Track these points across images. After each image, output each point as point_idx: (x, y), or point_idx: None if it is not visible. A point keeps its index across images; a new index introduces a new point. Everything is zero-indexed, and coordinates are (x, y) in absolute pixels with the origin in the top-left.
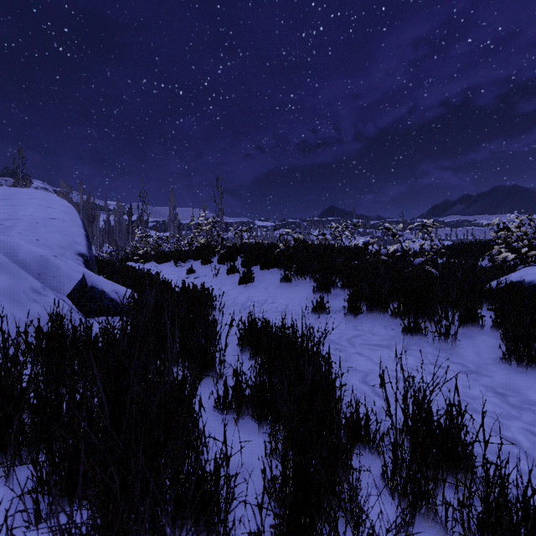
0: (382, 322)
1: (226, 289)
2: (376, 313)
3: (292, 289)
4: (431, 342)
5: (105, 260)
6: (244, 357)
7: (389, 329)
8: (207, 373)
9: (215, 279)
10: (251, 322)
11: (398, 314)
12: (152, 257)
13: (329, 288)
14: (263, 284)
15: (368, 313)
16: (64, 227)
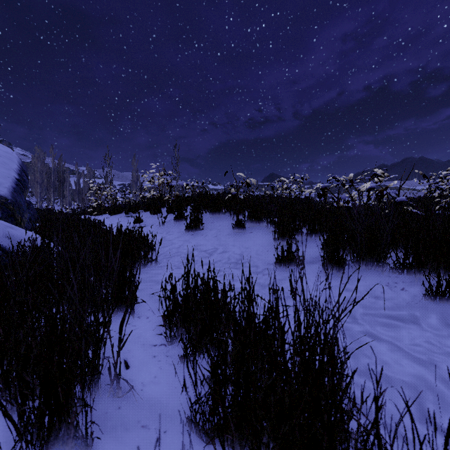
0: (380, 277)
1: (171, 237)
2: (368, 265)
3: (247, 236)
4: None
5: (55, 211)
6: (171, 349)
7: (398, 289)
8: (58, 424)
9: (162, 227)
10: (187, 283)
11: (404, 266)
12: (106, 210)
13: (293, 234)
14: (213, 231)
15: (357, 265)
16: None
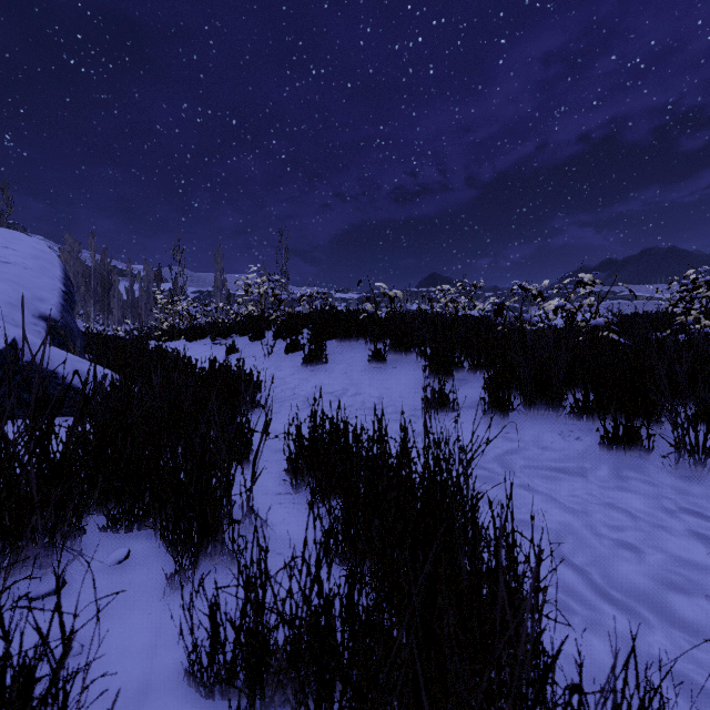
0: (554, 425)
1: (282, 374)
2: (541, 410)
3: (388, 373)
4: (663, 463)
5: (108, 336)
6: (298, 497)
7: (572, 438)
8: (204, 544)
9: (268, 360)
10: (314, 427)
11: (583, 411)
12: (181, 333)
13: (450, 369)
14: (341, 366)
15: (527, 410)
16: (24, 276)
